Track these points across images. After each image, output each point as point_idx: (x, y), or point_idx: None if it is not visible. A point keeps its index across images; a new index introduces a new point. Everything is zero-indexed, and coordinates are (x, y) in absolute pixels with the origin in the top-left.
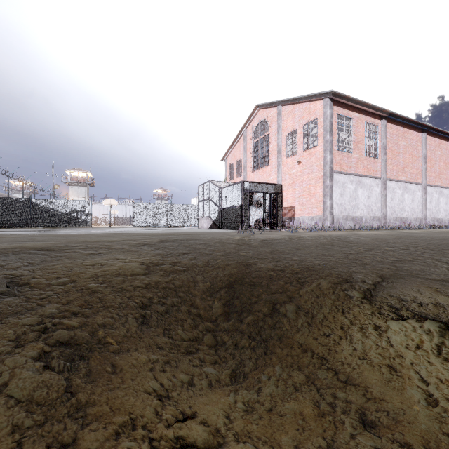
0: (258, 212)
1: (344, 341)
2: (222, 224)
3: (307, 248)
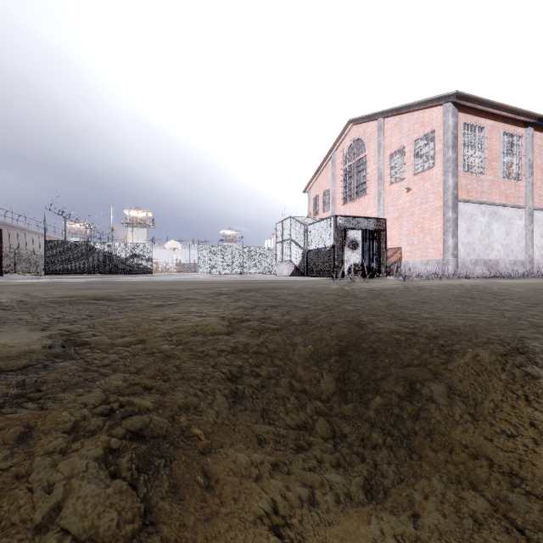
0: (353, 255)
1: None
2: (307, 270)
3: (437, 302)
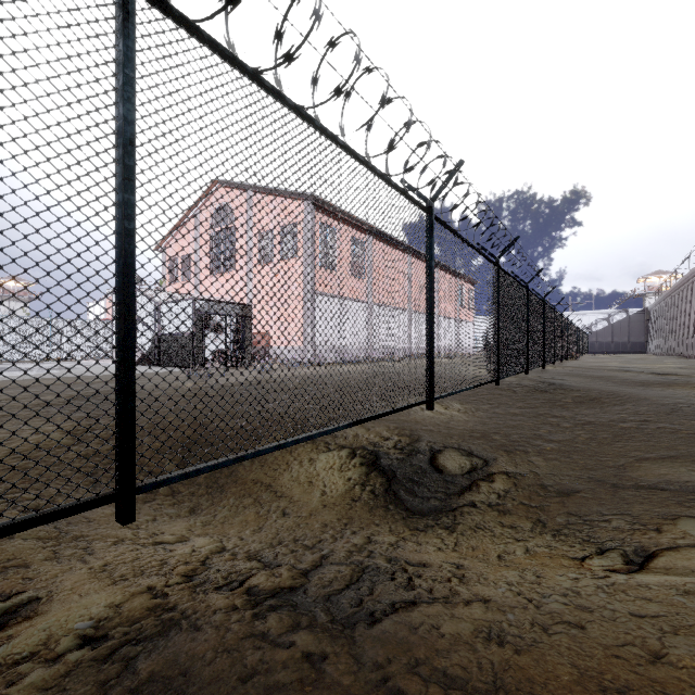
0: (218, 339)
1: (286, 474)
2: (159, 358)
3: (274, 394)
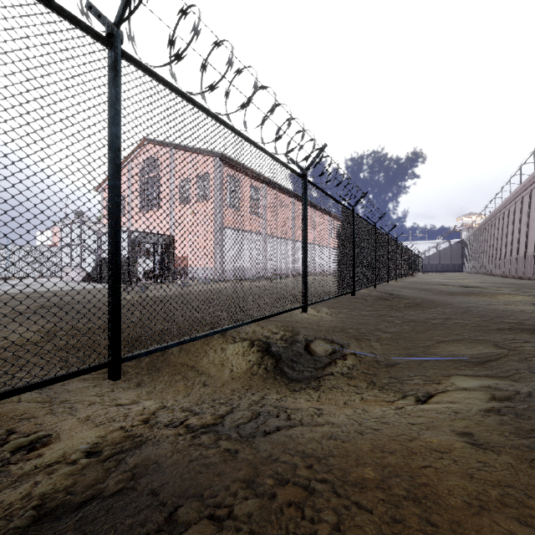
0: (148, 262)
1: (205, 359)
2: (101, 276)
3: (193, 303)
